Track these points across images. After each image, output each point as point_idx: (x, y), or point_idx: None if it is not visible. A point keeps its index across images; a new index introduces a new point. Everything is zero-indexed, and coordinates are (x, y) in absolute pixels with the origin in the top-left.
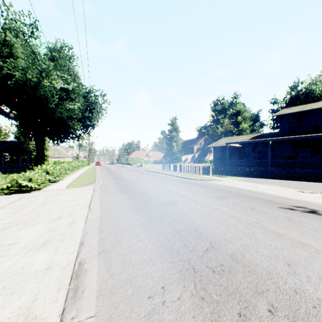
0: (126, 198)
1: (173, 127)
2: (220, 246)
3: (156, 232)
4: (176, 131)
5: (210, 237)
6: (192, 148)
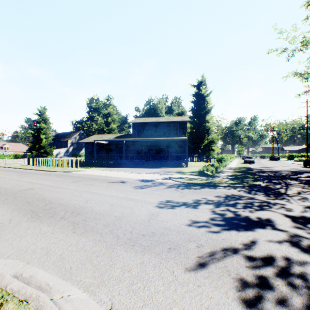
0: None
1: (42, 117)
2: (56, 202)
3: (9, 205)
4: (46, 122)
5: (52, 200)
6: (67, 141)
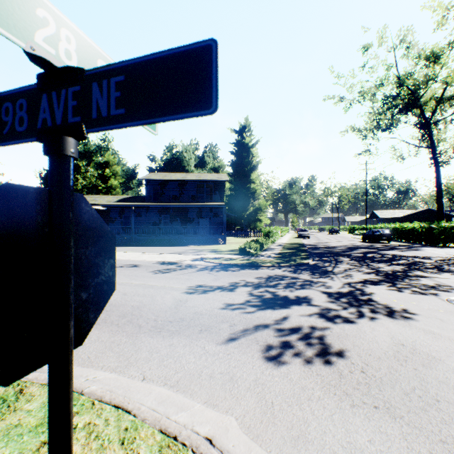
0: None
1: None
2: None
3: None
4: None
5: None
6: None
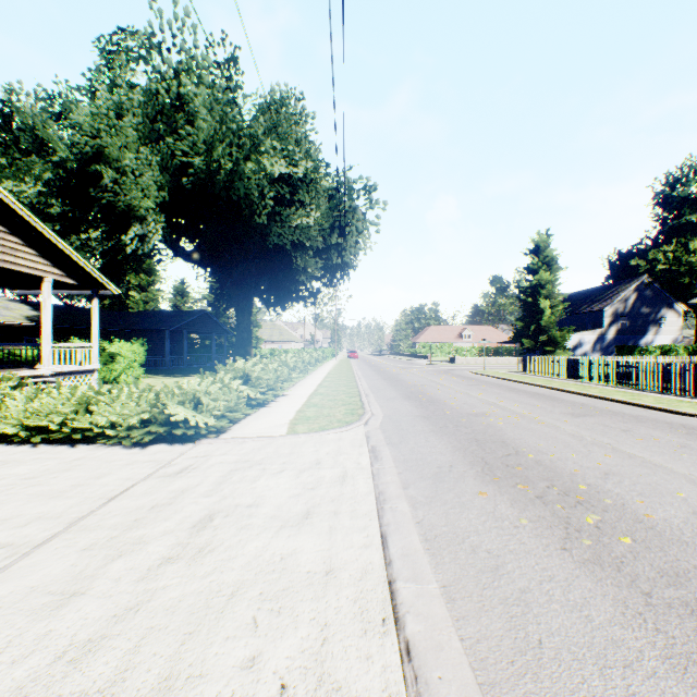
0: (554, 544)
1: (540, 259)
2: None
3: None
4: (550, 269)
5: None
6: (598, 312)
